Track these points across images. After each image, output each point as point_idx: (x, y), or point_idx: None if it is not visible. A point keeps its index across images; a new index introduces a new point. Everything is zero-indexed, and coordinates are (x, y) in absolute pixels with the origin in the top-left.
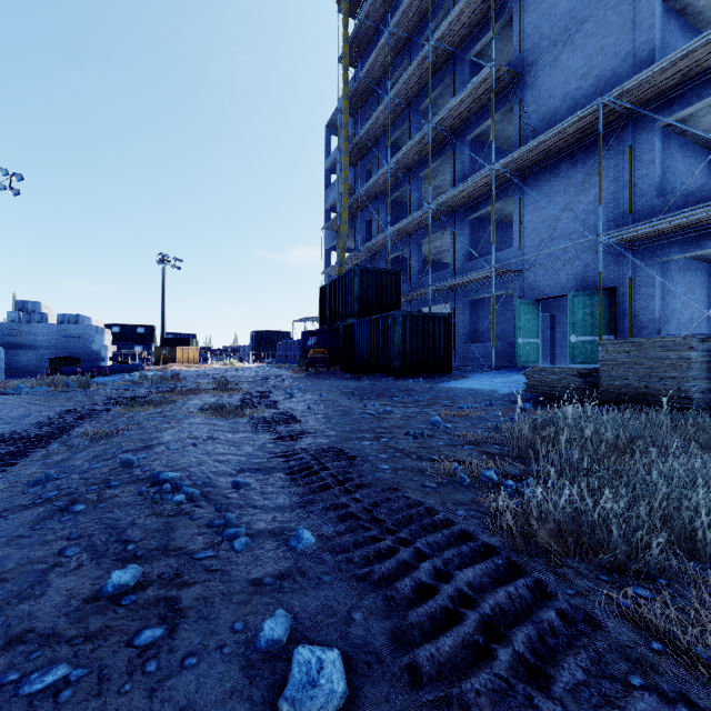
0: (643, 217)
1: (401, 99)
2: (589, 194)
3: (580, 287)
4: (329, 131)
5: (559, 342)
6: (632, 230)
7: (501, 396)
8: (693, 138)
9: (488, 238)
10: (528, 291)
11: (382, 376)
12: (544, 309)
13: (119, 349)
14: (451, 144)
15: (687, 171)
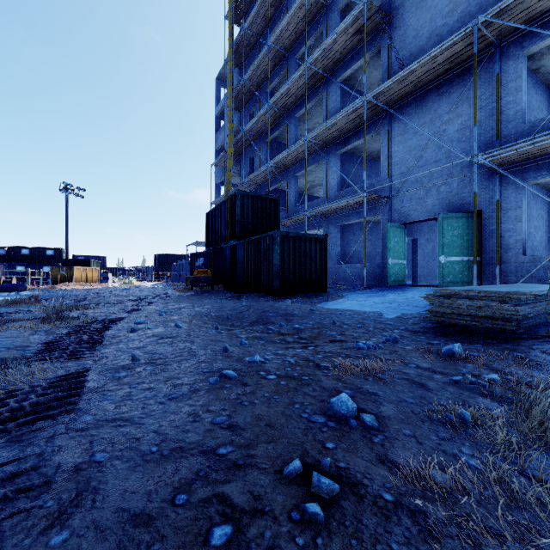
0: (510, 142)
1: (280, 47)
2: (454, 124)
3: (446, 211)
4: (219, 83)
5: (420, 263)
6: (509, 149)
7: (392, 321)
8: (543, 77)
9: (355, 171)
10: (395, 216)
11: (261, 295)
12: (408, 233)
13: (27, 269)
14: (324, 86)
15: (538, 107)
